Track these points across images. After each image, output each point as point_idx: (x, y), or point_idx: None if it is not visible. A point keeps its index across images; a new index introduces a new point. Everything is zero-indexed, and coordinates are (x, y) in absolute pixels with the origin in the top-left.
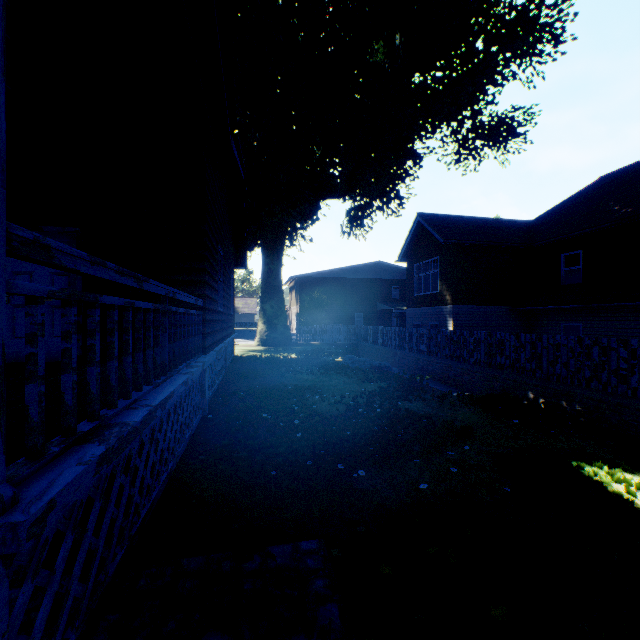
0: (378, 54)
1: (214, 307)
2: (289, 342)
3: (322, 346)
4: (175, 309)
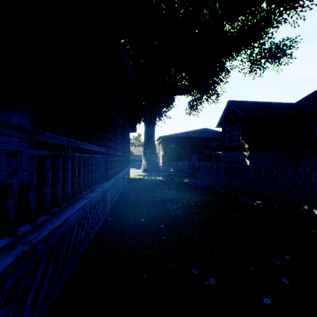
0: (206, 16)
1: (114, 152)
2: (158, 170)
3: (175, 173)
4: (79, 154)
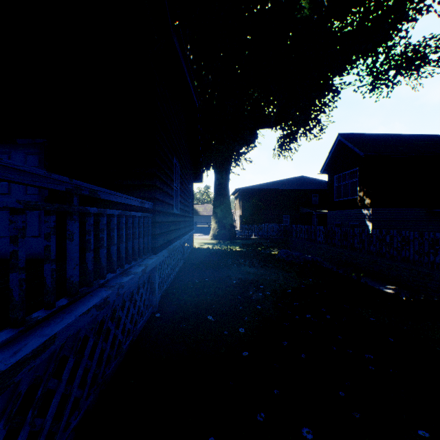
0: (304, 10)
1: (168, 210)
2: (234, 237)
3: (259, 240)
4: (96, 210)
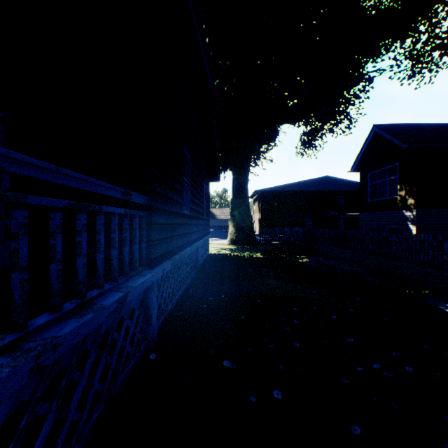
0: None
1: (174, 209)
2: (254, 242)
3: (282, 246)
4: None
